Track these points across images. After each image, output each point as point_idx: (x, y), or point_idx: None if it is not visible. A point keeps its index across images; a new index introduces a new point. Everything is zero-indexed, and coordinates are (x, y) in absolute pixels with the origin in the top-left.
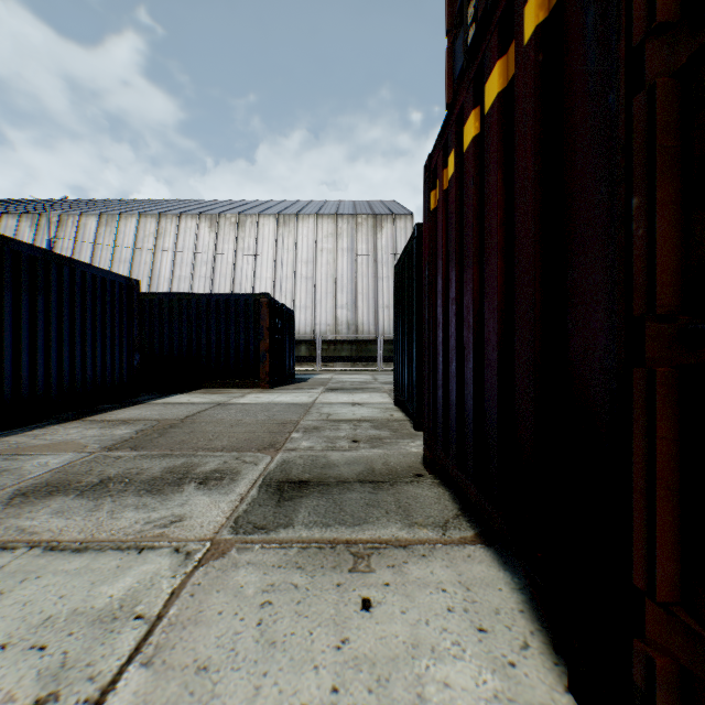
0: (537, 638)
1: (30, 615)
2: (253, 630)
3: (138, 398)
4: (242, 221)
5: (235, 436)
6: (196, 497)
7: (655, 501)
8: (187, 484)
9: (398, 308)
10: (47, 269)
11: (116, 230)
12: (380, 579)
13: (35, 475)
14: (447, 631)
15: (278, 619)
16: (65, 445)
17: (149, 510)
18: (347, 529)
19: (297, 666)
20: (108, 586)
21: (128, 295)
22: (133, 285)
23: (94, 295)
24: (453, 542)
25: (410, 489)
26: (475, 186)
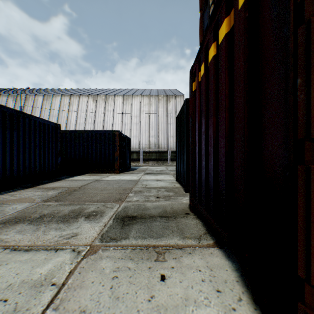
0: (245, 295)
1: (1, 283)
2: (108, 291)
3: (60, 177)
4: (107, 98)
5: (103, 195)
6: (84, 224)
7: (311, 233)
8: (80, 217)
9: (177, 137)
10: (18, 119)
11: (51, 102)
12: (169, 265)
13: (10, 213)
14: (202, 292)
15: (120, 285)
16: (25, 199)
17: (61, 230)
18: (154, 239)
19: (129, 310)
20: (40, 268)
21: (55, 131)
22: (58, 126)
23: (40, 131)
24: (203, 246)
25: (183, 220)
26: (214, 79)
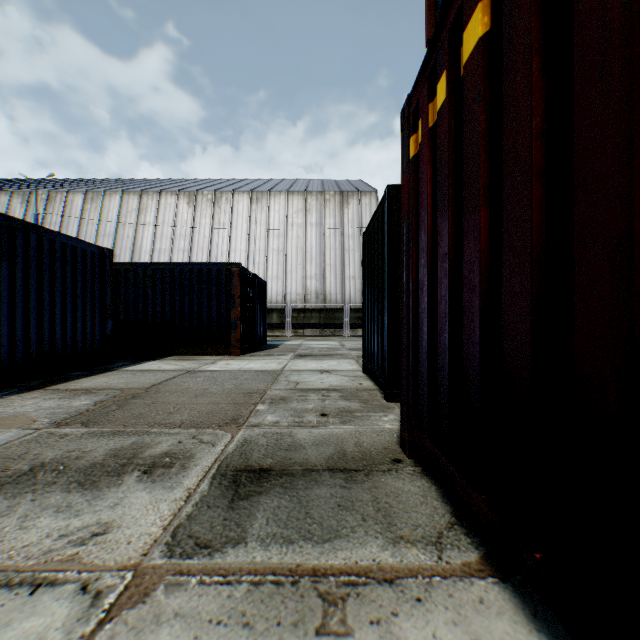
0: None
1: None
2: None
3: (110, 364)
4: (218, 198)
5: (197, 409)
6: (135, 493)
7: None
8: (130, 473)
9: (366, 276)
10: (13, 236)
11: (101, 206)
12: None
13: None
14: None
15: None
16: (13, 419)
17: (71, 514)
18: (314, 547)
19: None
20: None
21: (100, 264)
22: (106, 254)
23: (64, 263)
24: (454, 572)
25: (388, 481)
26: (482, 102)
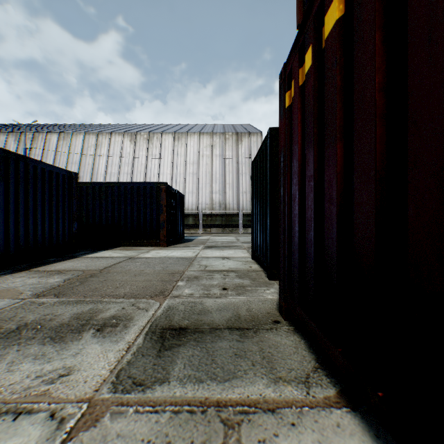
0: None
1: None
2: None
3: (76, 253)
4: (151, 137)
5: (135, 284)
6: (90, 345)
7: None
8: (87, 330)
9: (254, 191)
10: (7, 163)
11: (69, 143)
12: None
13: None
14: None
15: None
16: (6, 292)
17: (45, 361)
18: (218, 385)
19: None
20: None
21: (69, 183)
22: (73, 176)
23: (43, 182)
24: (318, 404)
25: (270, 337)
26: (338, 66)
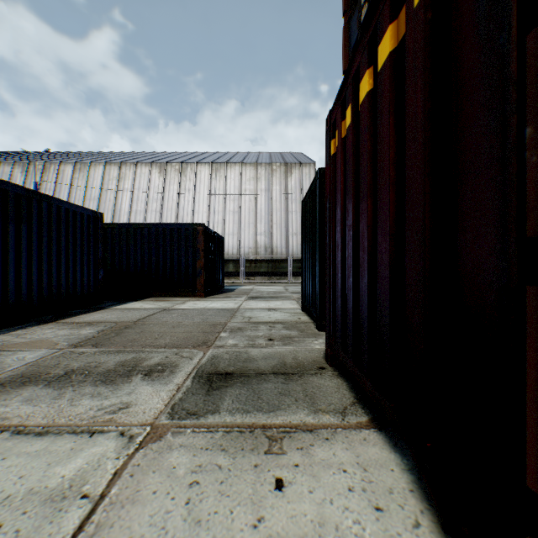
0: (426, 517)
1: None
2: (182, 509)
3: (102, 304)
4: (184, 168)
5: (175, 335)
6: (141, 387)
7: None
8: (135, 375)
9: (304, 235)
10: (30, 204)
11: (87, 175)
12: (291, 461)
13: (13, 368)
14: (349, 510)
15: (203, 498)
16: (40, 343)
17: (102, 398)
18: (263, 415)
19: None
20: (61, 467)
21: (94, 225)
22: (98, 217)
23: (67, 224)
24: (351, 426)
25: (314, 380)
26: (369, 132)
